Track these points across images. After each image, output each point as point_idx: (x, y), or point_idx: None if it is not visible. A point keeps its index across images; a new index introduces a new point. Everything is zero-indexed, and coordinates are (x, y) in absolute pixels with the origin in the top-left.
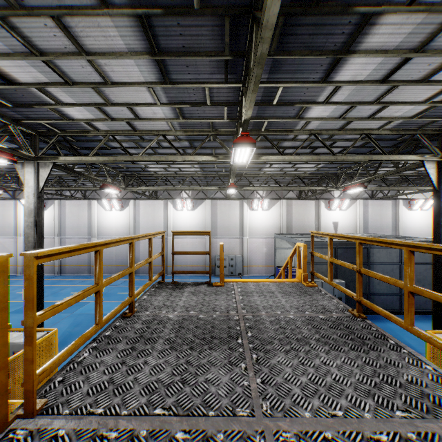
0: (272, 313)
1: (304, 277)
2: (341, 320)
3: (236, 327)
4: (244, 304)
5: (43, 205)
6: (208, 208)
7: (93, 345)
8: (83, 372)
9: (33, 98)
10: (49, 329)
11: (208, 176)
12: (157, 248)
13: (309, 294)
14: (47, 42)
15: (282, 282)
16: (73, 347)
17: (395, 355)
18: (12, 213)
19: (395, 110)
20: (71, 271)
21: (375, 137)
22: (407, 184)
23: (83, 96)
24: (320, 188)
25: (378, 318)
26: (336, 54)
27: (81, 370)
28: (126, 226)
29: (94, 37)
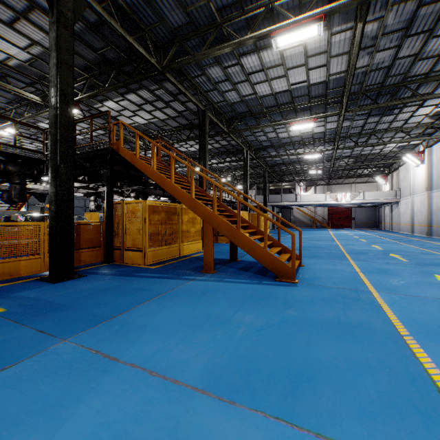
0: None
1: None
2: None
3: None
4: None
5: None
6: None
7: None
8: None
9: None
10: None
11: None
12: None
13: None
14: None
15: None
16: None
17: None
18: None
19: None
20: None
21: None
22: None
23: None
24: None
25: None
26: None
27: None
28: None
29: None
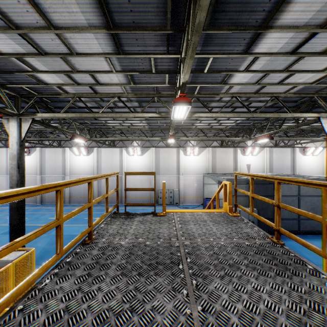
0: (206, 240)
1: (229, 208)
2: (264, 246)
3: (177, 253)
4: (182, 231)
5: (24, 151)
6: (153, 153)
7: (55, 271)
8: (43, 299)
9: (14, 66)
10: (28, 248)
11: (153, 129)
12: (114, 184)
13: (234, 223)
14: (21, 17)
15: (212, 212)
16: (33, 278)
17: (315, 280)
18: (5, 158)
19: (299, 77)
20: (49, 201)
21: (281, 99)
22: (302, 135)
23: (54, 64)
24: (238, 139)
25: (282, 237)
26: (257, 29)
27: (41, 297)
28: (91, 168)
29: (60, 13)
